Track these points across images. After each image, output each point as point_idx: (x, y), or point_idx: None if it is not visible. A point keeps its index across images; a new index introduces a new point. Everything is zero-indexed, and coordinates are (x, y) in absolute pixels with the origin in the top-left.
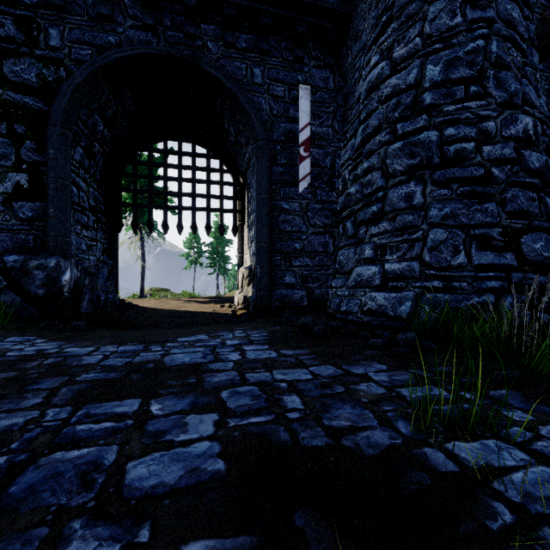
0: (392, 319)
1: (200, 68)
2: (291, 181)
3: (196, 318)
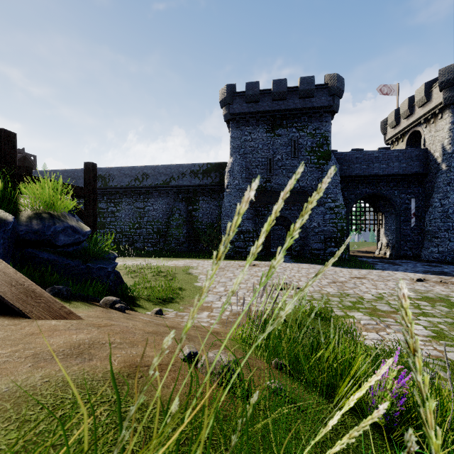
0: (440, 259)
1: (380, 195)
2: (406, 221)
3: (375, 258)
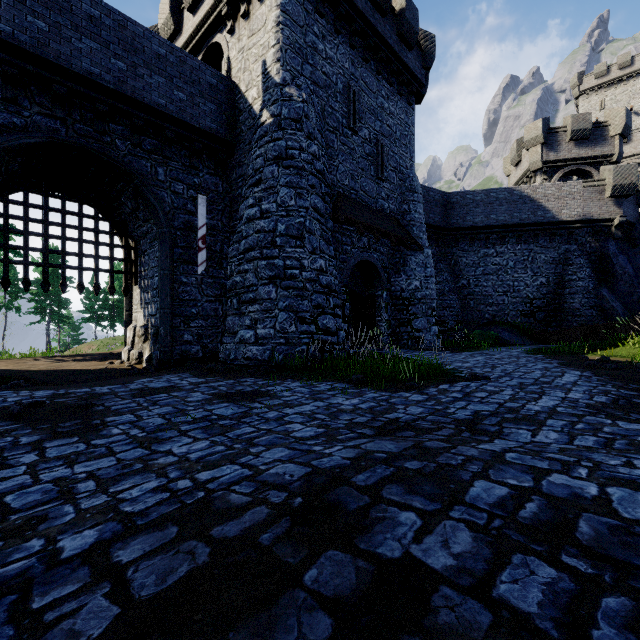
0: (260, 361)
1: (111, 163)
2: (189, 261)
3: (100, 374)
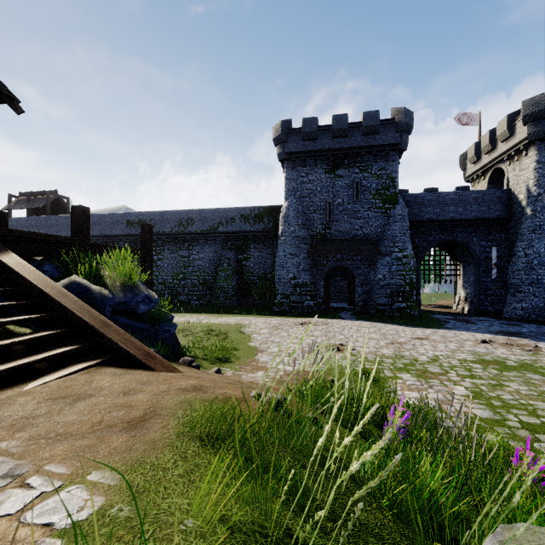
0: (523, 317)
1: (457, 243)
2: (487, 272)
3: (451, 314)
